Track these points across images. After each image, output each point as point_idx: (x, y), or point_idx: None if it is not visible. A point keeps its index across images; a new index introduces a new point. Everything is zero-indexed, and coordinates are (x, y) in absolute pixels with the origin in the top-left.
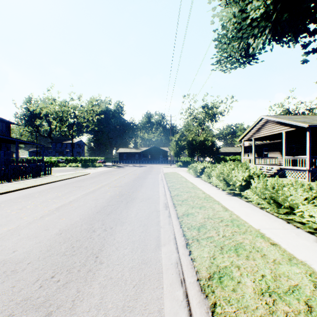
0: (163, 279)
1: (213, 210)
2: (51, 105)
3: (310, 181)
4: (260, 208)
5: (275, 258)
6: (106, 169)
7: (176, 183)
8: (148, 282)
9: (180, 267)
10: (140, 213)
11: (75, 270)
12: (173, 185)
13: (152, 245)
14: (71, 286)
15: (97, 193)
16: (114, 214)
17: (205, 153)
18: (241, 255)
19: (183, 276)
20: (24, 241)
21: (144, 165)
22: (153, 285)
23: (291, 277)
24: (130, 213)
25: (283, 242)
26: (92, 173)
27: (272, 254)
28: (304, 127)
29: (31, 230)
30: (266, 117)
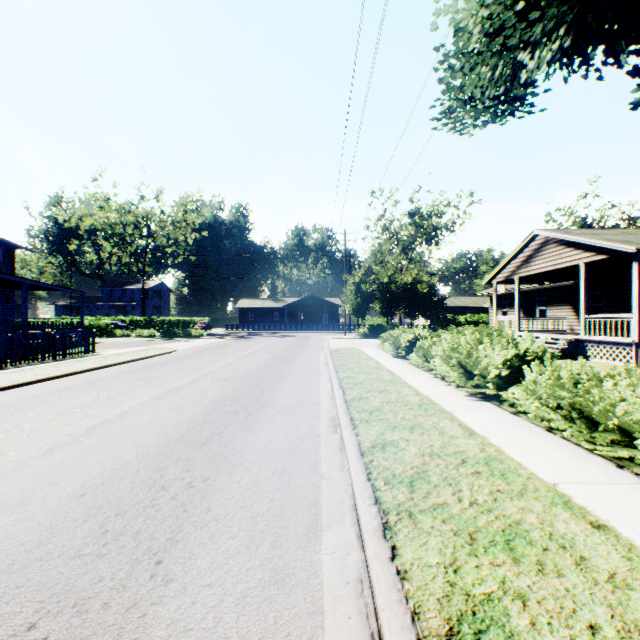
0: (324, 633)
1: (440, 434)
2: (101, 210)
3: None
4: (548, 430)
5: (613, 569)
6: (212, 342)
7: (357, 371)
8: None
9: (369, 593)
10: (275, 441)
11: (96, 605)
12: (349, 376)
13: (299, 528)
14: None
15: (184, 395)
16: (215, 444)
17: (415, 308)
18: (525, 561)
19: (376, 622)
20: None
21: (290, 333)
22: None
23: None
24: (252, 442)
25: (620, 520)
26: (182, 349)
27: (603, 558)
28: (627, 252)
29: (16, 484)
30: (544, 233)
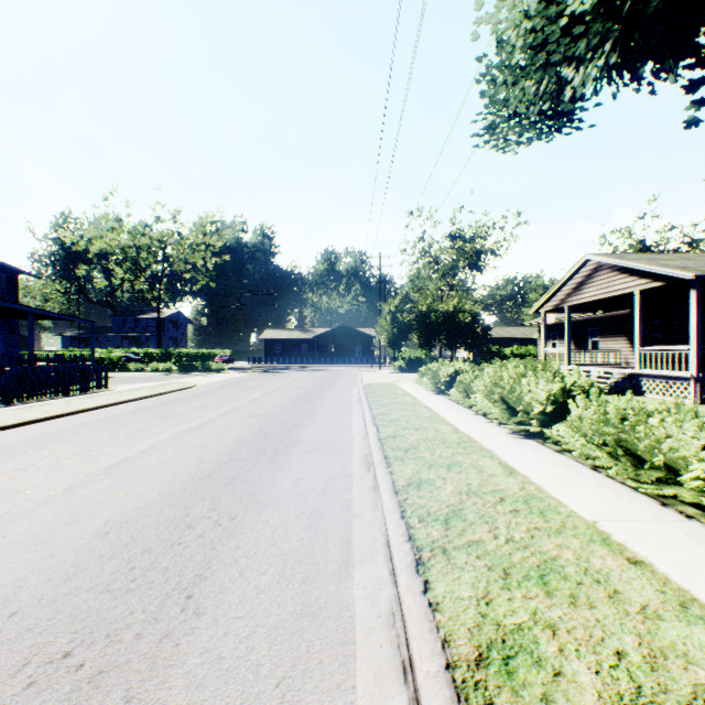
0: (355, 660)
1: (479, 472)
2: (112, 232)
3: (700, 403)
4: (592, 469)
5: (645, 601)
6: (234, 376)
7: (392, 408)
8: (316, 669)
9: (401, 625)
10: (305, 479)
11: (129, 635)
12: (384, 413)
13: (330, 565)
14: (112, 682)
15: (207, 432)
16: (242, 483)
17: (457, 340)
18: (558, 594)
19: (407, 651)
20: (11, 554)
21: (320, 367)
22: (330, 678)
23: (695, 659)
24: (280, 481)
25: (658, 556)
26: (202, 384)
27: (636, 591)
28: (685, 279)
29: (37, 522)
30: (596, 258)
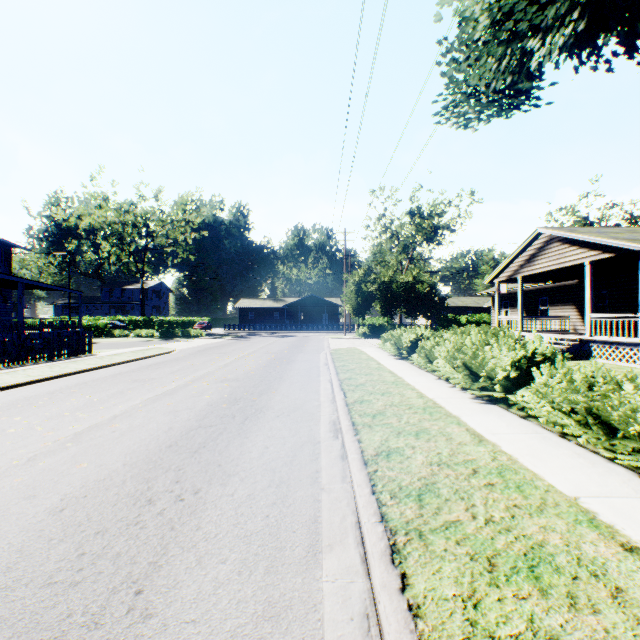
0: None
1: (448, 440)
2: (99, 209)
3: None
4: (561, 436)
5: None
6: (211, 342)
7: (358, 373)
8: None
9: (377, 632)
10: (273, 447)
11: None
12: (350, 377)
13: (297, 550)
14: None
15: (180, 397)
16: (209, 452)
17: (416, 308)
18: (554, 593)
19: None
20: None
21: (290, 333)
22: None
23: None
24: (248, 449)
25: None
26: (180, 349)
27: None
28: (634, 250)
29: None
30: (548, 231)
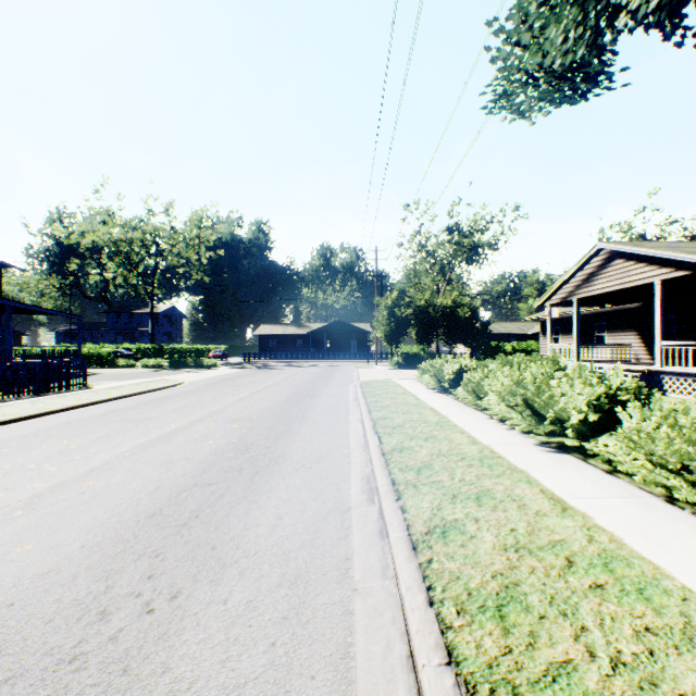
0: None
1: (521, 508)
2: (103, 225)
3: None
4: (669, 501)
5: None
6: (226, 373)
7: (394, 410)
8: None
9: None
10: (288, 517)
11: None
12: (385, 416)
13: None
14: None
15: (178, 442)
16: (202, 525)
17: (456, 335)
18: None
19: None
20: None
21: (315, 362)
22: None
23: None
24: (254, 520)
25: None
26: (190, 382)
27: None
28: None
29: None
30: (610, 246)
